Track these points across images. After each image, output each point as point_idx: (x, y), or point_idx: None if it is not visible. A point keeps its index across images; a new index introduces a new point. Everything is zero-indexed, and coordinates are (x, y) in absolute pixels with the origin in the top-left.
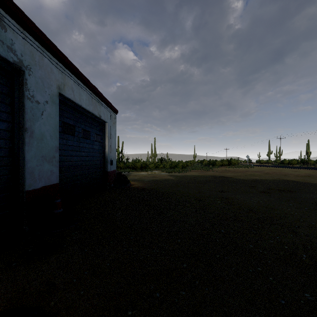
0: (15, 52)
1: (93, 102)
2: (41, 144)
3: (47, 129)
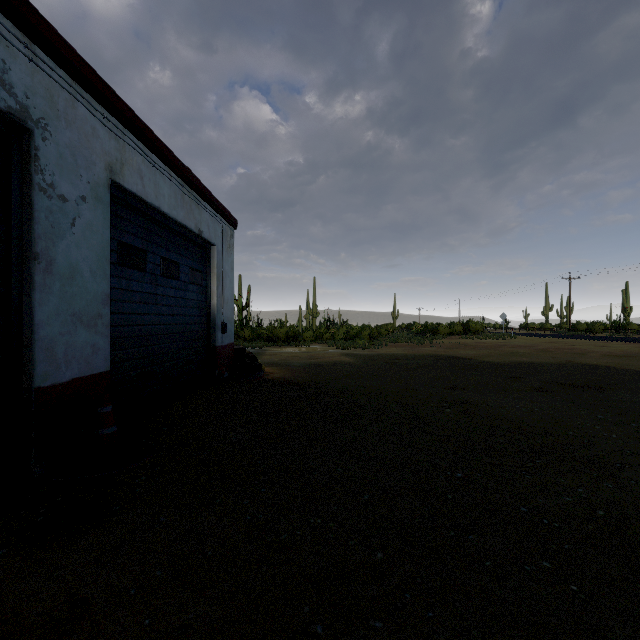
0: (10, 89)
1: (186, 203)
2: (72, 289)
3: (85, 256)
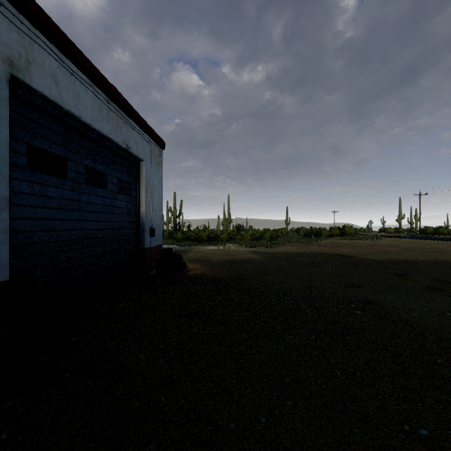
0: None
1: (112, 118)
2: None
3: None
